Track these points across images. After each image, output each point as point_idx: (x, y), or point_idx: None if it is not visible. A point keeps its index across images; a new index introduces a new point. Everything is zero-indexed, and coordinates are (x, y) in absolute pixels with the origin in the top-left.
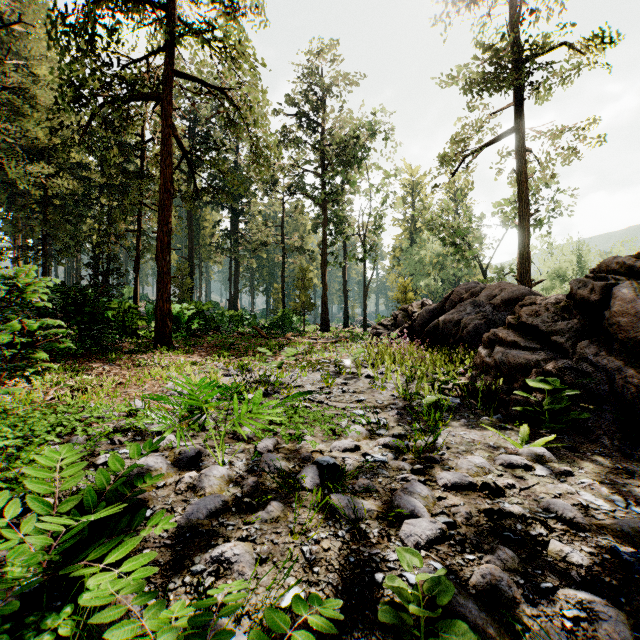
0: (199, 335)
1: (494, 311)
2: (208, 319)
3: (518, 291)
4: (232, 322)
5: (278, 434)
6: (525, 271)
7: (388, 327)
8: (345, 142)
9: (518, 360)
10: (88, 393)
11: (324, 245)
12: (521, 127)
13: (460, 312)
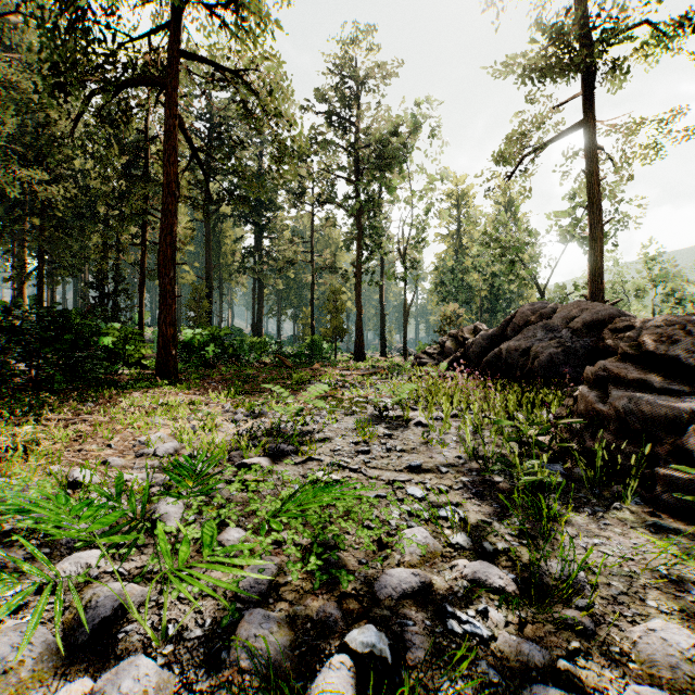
0: (214, 365)
1: (574, 337)
2: (226, 347)
3: (604, 311)
4: (254, 350)
5: (283, 545)
6: (598, 290)
7: (434, 356)
8: (383, 144)
9: (658, 410)
10: (9, 458)
11: (359, 262)
12: (593, 119)
13: (528, 338)
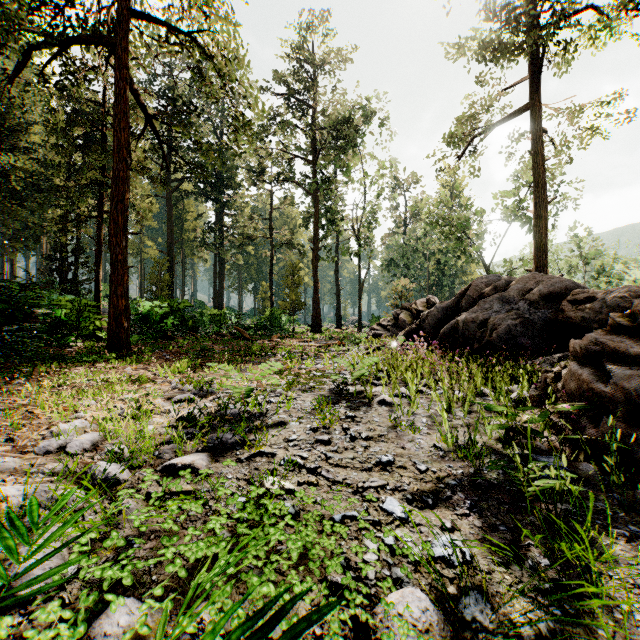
0: (173, 337)
1: (531, 308)
2: (186, 319)
3: (560, 283)
4: (213, 322)
5: (199, 636)
6: (542, 265)
7: (388, 328)
8: (339, 125)
9: None
10: None
11: (315, 238)
12: (537, 103)
13: (485, 310)
